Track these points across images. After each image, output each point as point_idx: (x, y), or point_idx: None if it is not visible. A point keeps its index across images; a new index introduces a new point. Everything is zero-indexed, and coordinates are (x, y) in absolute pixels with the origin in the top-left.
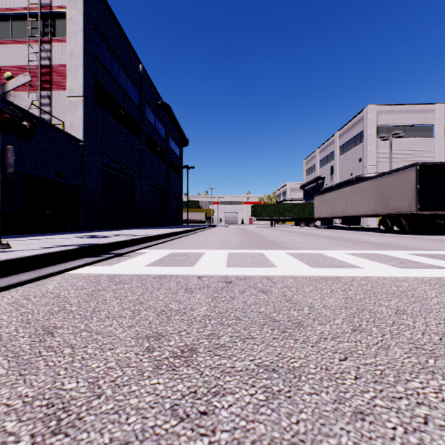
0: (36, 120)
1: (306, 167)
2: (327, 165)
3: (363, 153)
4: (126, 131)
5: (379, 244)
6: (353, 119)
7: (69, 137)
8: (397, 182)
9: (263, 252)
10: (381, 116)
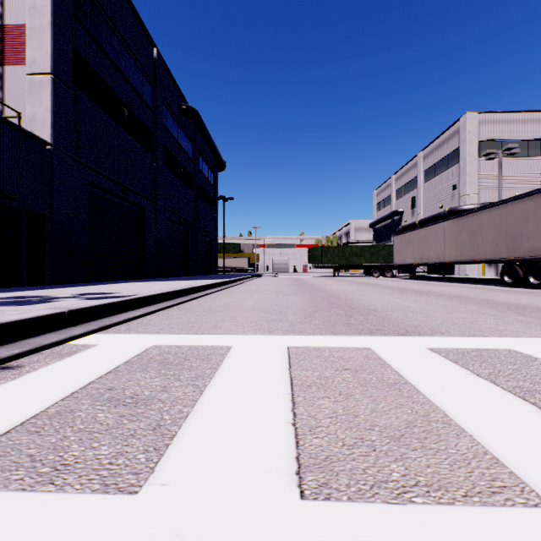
0: None
1: (377, 200)
2: (407, 196)
3: (460, 177)
4: (132, 140)
5: None
6: (444, 133)
7: (25, 134)
8: (536, 210)
9: (372, 348)
10: (484, 127)
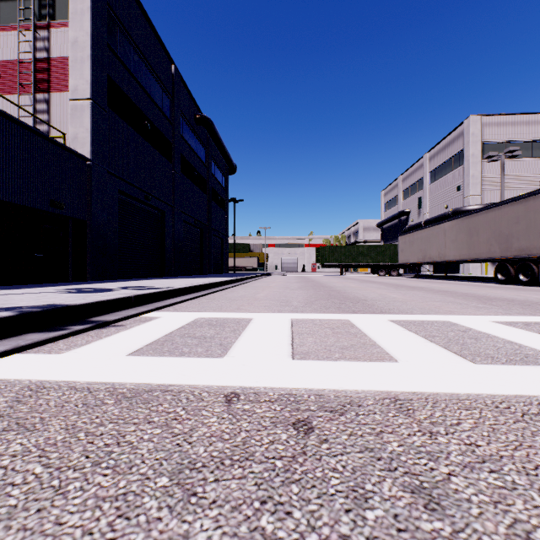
0: (19, 126)
1: (384, 200)
2: (413, 197)
3: (464, 179)
4: (154, 151)
5: (526, 303)
6: (449, 135)
7: (71, 153)
8: (525, 213)
9: (349, 319)
10: (488, 130)
